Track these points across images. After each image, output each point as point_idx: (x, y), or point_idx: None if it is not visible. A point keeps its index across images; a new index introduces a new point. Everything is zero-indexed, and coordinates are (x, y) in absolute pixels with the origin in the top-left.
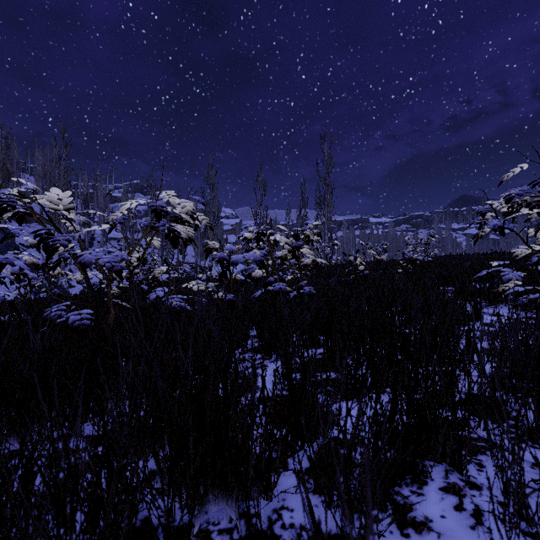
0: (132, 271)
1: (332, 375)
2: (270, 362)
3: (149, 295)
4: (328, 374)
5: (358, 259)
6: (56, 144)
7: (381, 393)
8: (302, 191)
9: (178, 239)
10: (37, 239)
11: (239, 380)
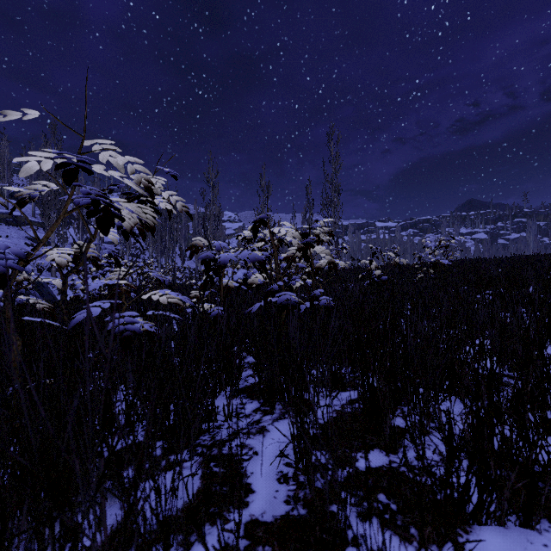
0: (67, 275)
1: (382, 460)
2: (272, 421)
3: (76, 314)
4: (374, 455)
5: (373, 263)
6: (46, 142)
7: (499, 524)
8: (307, 192)
9: (113, 219)
10: (28, 242)
11: (216, 468)
